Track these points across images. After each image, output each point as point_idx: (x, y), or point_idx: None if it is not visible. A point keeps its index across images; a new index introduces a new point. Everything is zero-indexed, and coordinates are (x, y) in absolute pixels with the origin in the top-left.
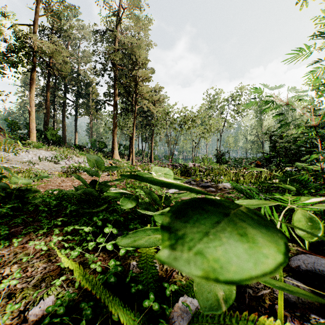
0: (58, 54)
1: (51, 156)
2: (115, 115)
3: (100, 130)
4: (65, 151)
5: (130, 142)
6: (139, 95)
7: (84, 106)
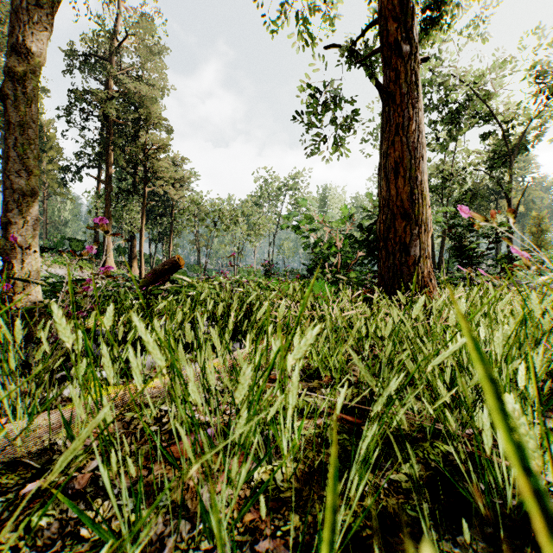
0: None
1: None
2: (108, 198)
3: (62, 215)
4: None
5: (132, 243)
6: (155, 173)
7: None
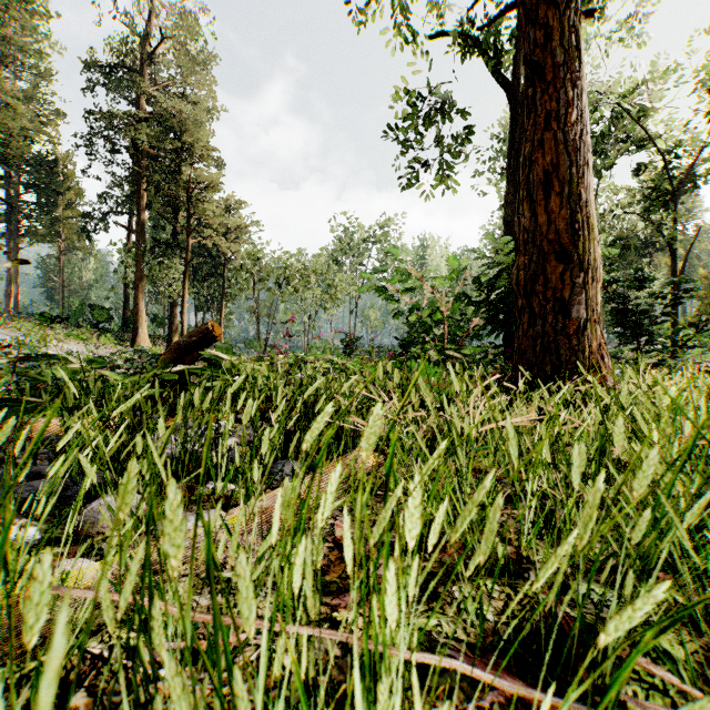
0: (13, 117)
1: (7, 340)
2: (141, 253)
3: (83, 276)
4: (32, 328)
5: (171, 312)
6: (200, 219)
7: (44, 219)
